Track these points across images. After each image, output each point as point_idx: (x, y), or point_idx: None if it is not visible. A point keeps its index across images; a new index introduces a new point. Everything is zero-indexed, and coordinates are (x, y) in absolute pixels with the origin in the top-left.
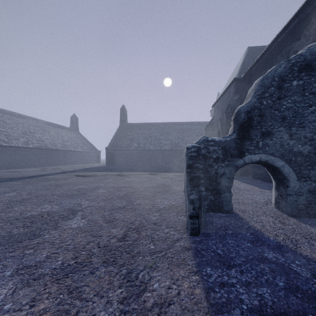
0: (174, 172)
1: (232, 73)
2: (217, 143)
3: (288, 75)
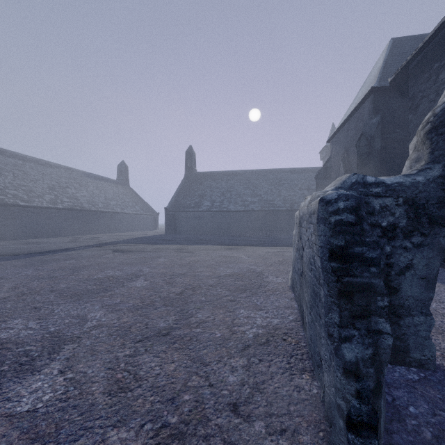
0: (267, 245)
1: (363, 85)
2: (392, 189)
3: None
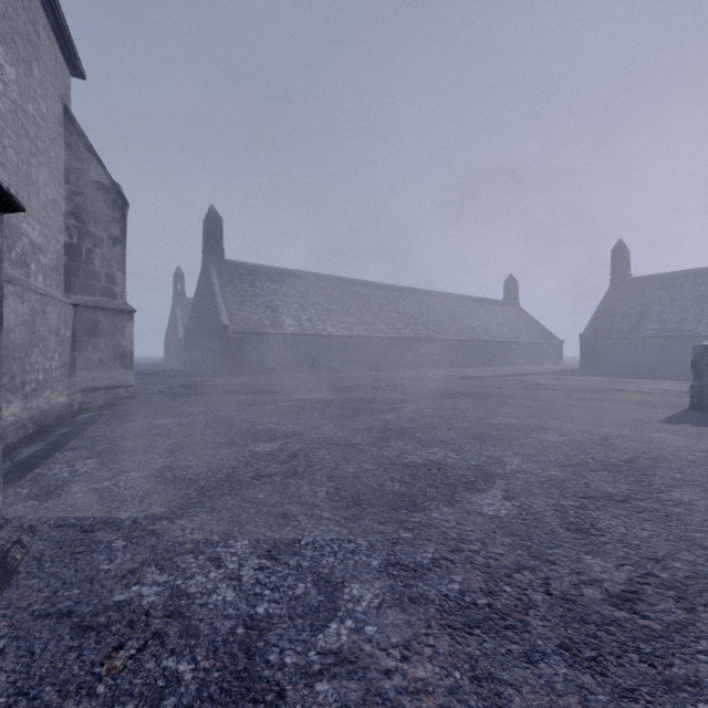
0: None
1: None
2: None
3: None
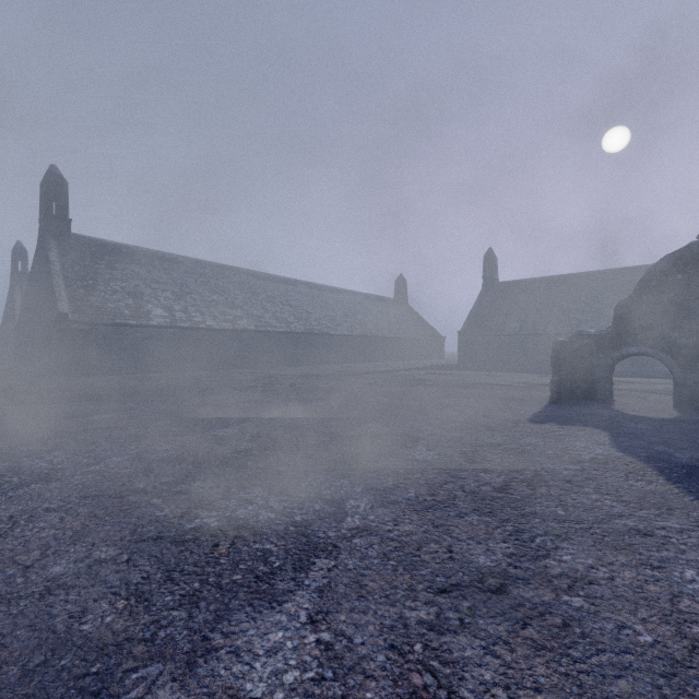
0: None
1: None
2: (590, 337)
3: (671, 269)
